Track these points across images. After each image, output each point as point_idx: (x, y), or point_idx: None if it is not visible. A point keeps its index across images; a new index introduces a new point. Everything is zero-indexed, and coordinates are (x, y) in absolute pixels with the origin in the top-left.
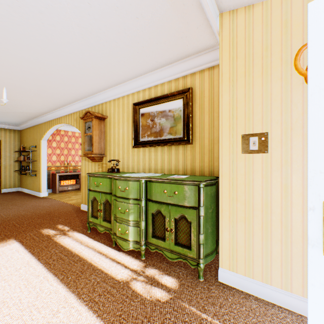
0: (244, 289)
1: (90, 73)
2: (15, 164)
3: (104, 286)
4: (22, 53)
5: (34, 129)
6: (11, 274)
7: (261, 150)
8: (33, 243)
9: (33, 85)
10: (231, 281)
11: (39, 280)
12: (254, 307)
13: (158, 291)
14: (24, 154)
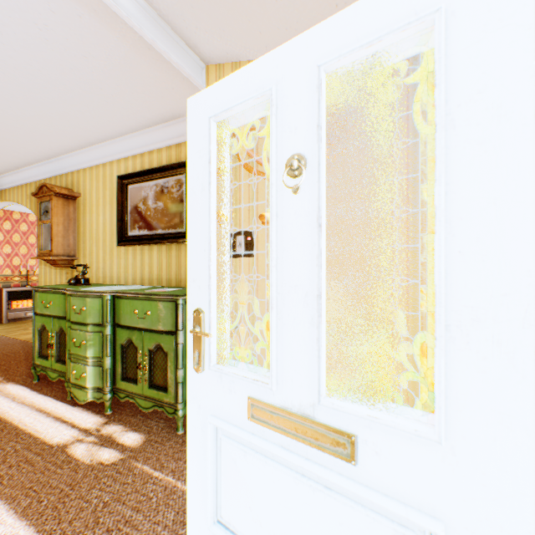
0: None
1: (37, 124)
2: None
3: (24, 454)
4: None
5: None
6: None
7: (248, 253)
8: None
9: None
10: None
11: None
12: None
13: (108, 453)
14: None
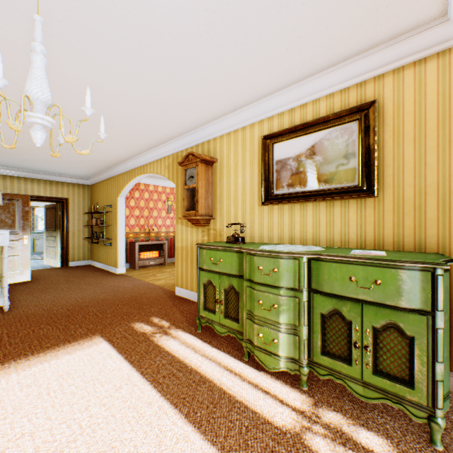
0: None
1: (201, 94)
2: (85, 229)
3: (260, 437)
4: (115, 69)
5: (109, 183)
6: (110, 395)
7: None
8: (127, 345)
9: (119, 119)
10: None
11: (154, 412)
12: None
13: None
14: (95, 217)
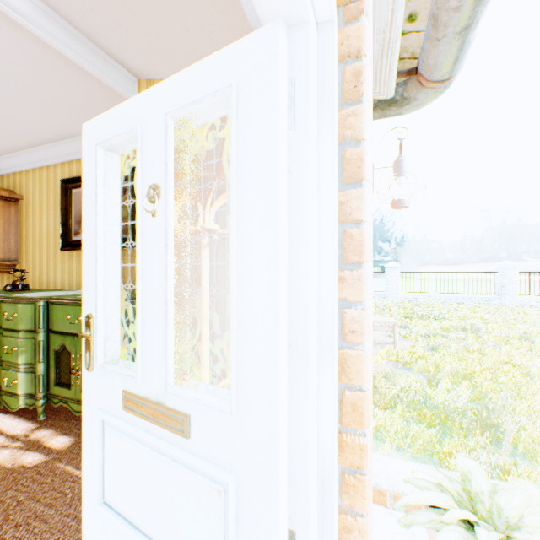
0: None
1: None
2: None
3: None
4: None
5: None
6: None
7: None
8: None
9: None
10: None
11: None
12: None
13: (32, 456)
14: None
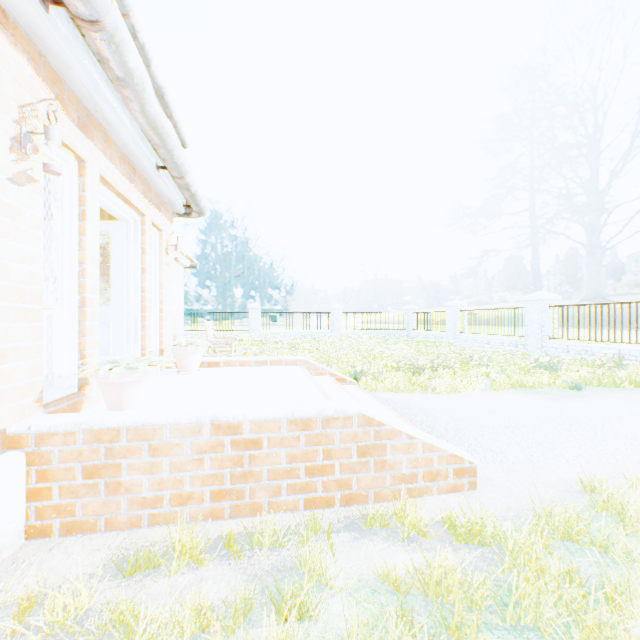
0: None
1: None
2: None
3: None
4: None
5: None
6: None
7: None
8: None
9: None
10: None
11: None
12: None
13: None
14: None
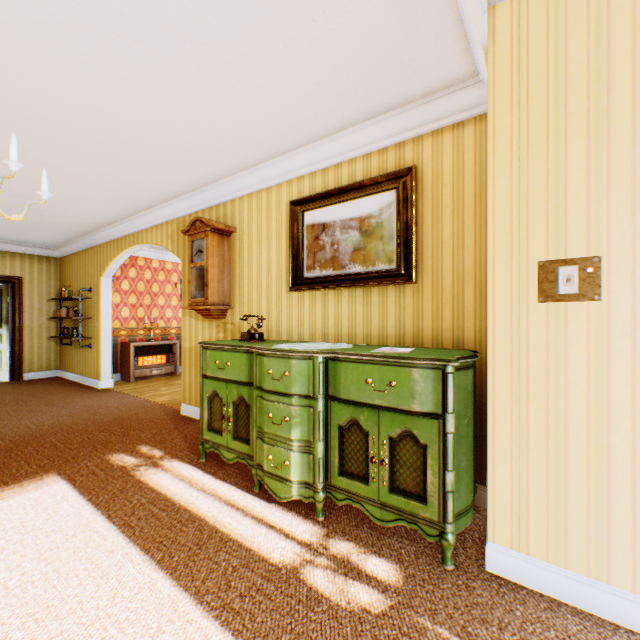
0: (546, 591)
1: (205, 141)
2: (51, 324)
3: (248, 576)
4: (74, 101)
5: (87, 255)
6: (57, 546)
7: (585, 295)
8: (94, 483)
9: (91, 167)
10: (514, 571)
11: (115, 562)
12: (575, 631)
13: (363, 591)
14: (67, 305)
